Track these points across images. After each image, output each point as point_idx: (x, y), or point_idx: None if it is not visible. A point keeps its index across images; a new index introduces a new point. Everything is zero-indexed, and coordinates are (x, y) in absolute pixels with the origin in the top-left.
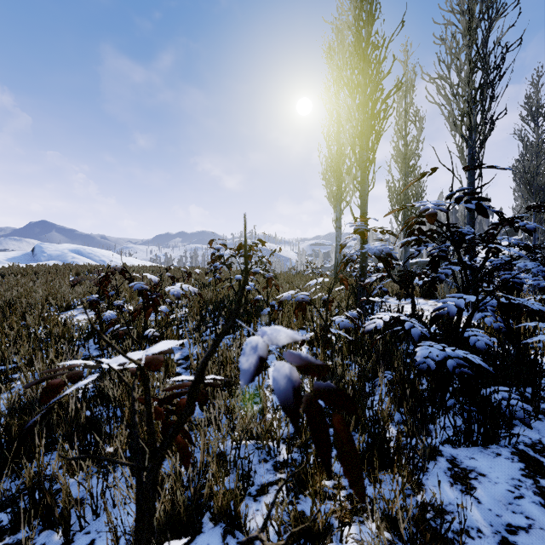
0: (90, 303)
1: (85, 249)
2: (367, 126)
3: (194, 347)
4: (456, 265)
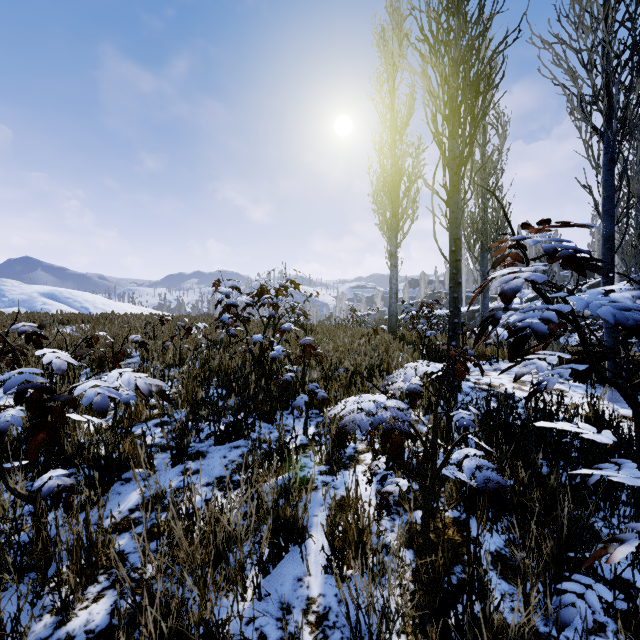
0: None
1: (62, 293)
2: (465, 97)
3: (173, 470)
4: None
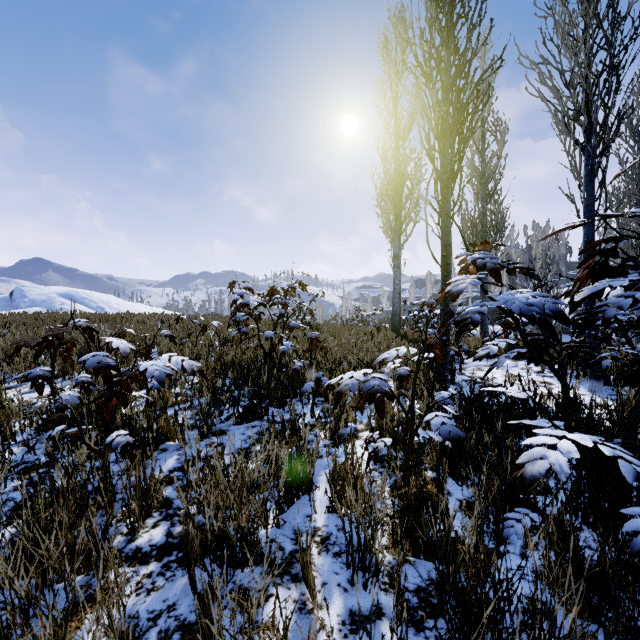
0: (34, 381)
1: (78, 293)
2: (453, 120)
3: (201, 443)
4: (633, 326)
